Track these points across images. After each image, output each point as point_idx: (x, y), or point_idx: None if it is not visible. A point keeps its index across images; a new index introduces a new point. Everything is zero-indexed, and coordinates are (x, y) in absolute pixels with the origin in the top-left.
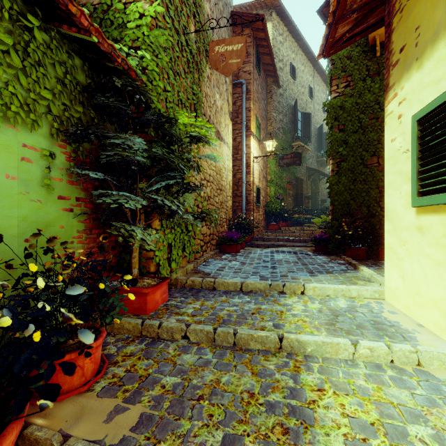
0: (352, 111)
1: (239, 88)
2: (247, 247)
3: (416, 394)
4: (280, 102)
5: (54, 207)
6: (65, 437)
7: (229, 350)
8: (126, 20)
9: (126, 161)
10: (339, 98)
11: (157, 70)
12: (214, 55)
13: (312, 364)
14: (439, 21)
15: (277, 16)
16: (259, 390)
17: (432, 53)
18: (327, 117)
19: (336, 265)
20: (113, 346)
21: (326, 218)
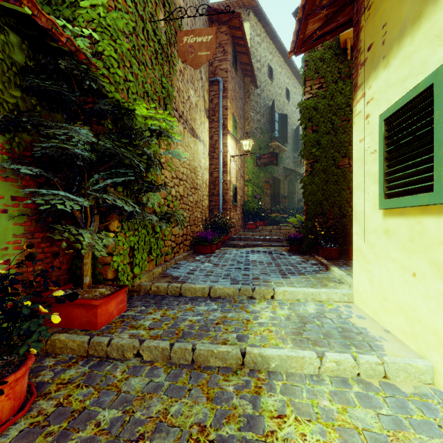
0: (325, 113)
1: (216, 86)
2: (223, 247)
3: (382, 415)
4: (258, 102)
5: None
6: None
7: (186, 369)
8: None
9: (68, 155)
10: (313, 99)
11: (116, 56)
12: (182, 46)
13: (275, 383)
14: (405, 18)
15: (254, 16)
16: (212, 421)
17: (398, 50)
18: (301, 117)
19: (308, 265)
20: (49, 371)
21: (301, 218)
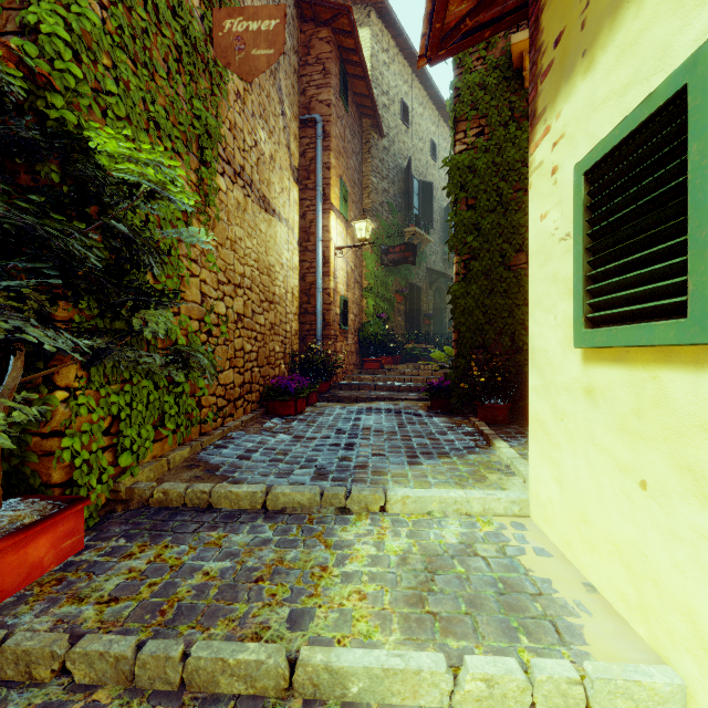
0: (488, 176)
1: (311, 129)
2: (320, 401)
3: None
4: (384, 160)
5: None
6: None
7: (162, 707)
8: None
9: None
10: (468, 153)
11: (67, 36)
12: (222, 36)
13: None
14: None
15: (378, 19)
16: None
17: (612, 34)
18: (448, 184)
19: (458, 436)
20: None
21: (452, 351)
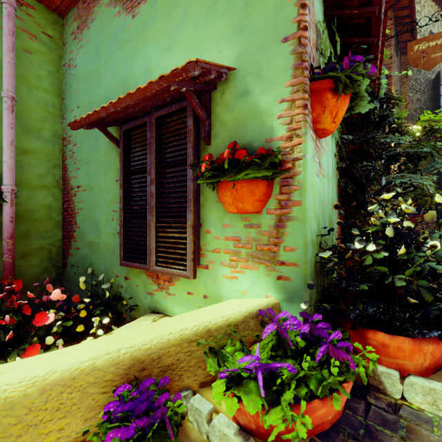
0: None
1: None
2: None
3: None
4: (417, 79)
5: (335, 190)
6: None
7: None
8: None
9: (397, 154)
10: None
11: None
12: (413, 54)
13: None
14: None
15: None
16: None
17: None
18: None
19: None
20: None
21: None
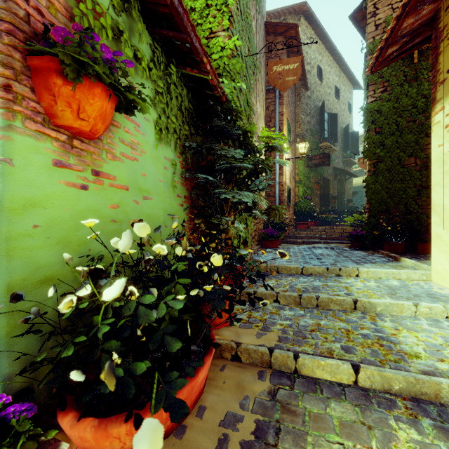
0: (390, 115)
1: (272, 94)
2: (282, 243)
3: None
4: (308, 104)
5: (176, 202)
6: (237, 344)
7: (314, 309)
8: (209, 52)
9: (231, 167)
10: (376, 103)
11: (235, 91)
12: (272, 74)
13: (384, 318)
14: None
15: (305, 20)
16: (351, 328)
17: None
18: (363, 120)
19: (376, 257)
20: None
21: (358, 217)
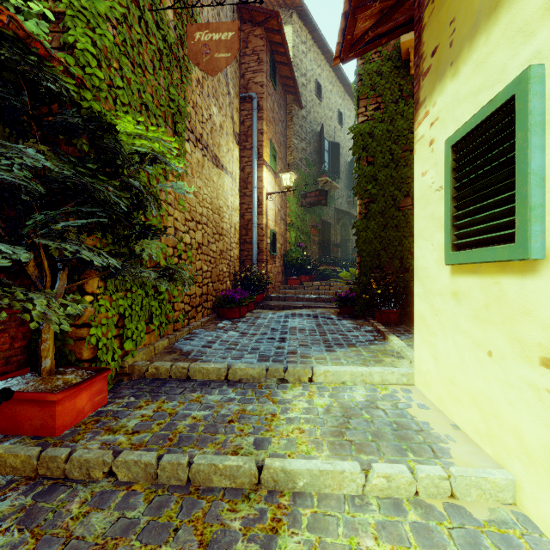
0: (383, 140)
1: (248, 104)
2: (256, 309)
3: None
4: (303, 126)
5: None
6: None
7: (178, 493)
8: None
9: (3, 185)
10: (368, 123)
11: (94, 50)
12: (194, 44)
13: (301, 512)
14: (478, 9)
15: (298, 19)
16: None
17: (470, 53)
18: (353, 146)
19: (362, 333)
20: None
21: (355, 271)
